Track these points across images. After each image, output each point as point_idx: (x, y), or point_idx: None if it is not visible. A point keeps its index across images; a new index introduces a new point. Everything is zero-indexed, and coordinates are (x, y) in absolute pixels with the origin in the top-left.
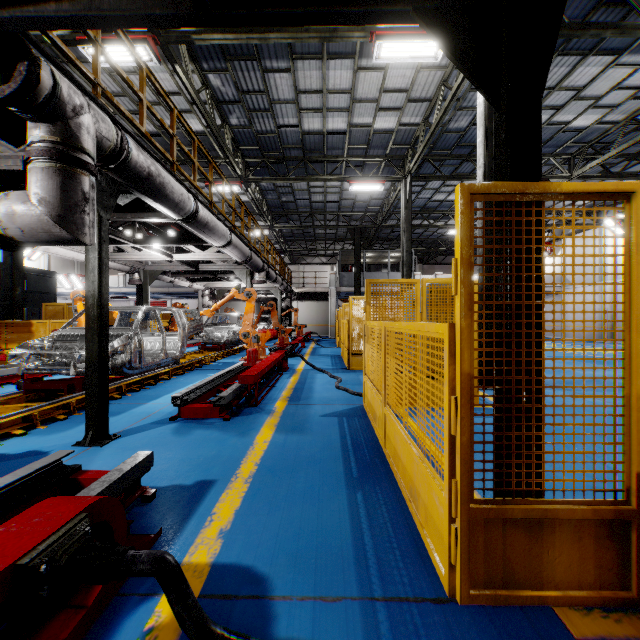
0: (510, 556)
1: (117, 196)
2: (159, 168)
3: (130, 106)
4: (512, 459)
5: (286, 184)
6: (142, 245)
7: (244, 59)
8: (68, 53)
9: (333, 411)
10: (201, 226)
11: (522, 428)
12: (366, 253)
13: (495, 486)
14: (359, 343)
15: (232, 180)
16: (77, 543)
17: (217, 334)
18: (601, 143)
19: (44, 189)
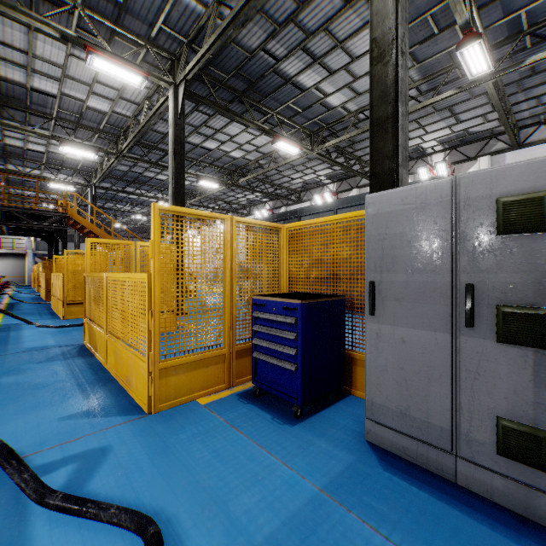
0: None
1: None
2: None
3: None
4: None
5: None
6: None
7: None
8: None
9: (30, 297)
10: None
11: None
12: None
13: None
14: None
15: None
16: None
17: None
18: None
19: None
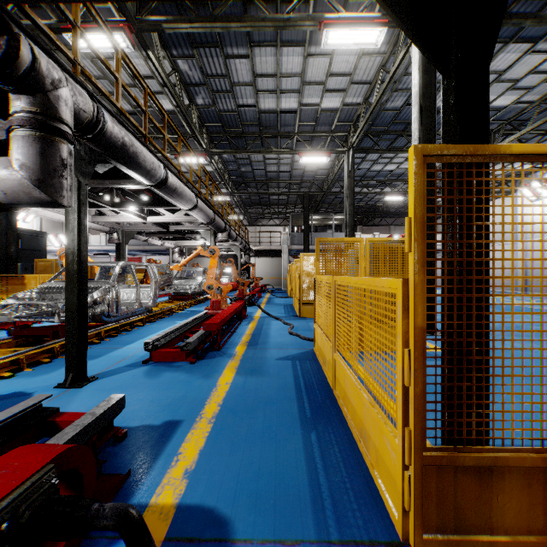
0: (461, 501)
1: (95, 164)
2: (132, 139)
3: (109, 88)
4: (463, 409)
5: (245, 156)
6: (119, 208)
7: (208, 46)
8: (49, 34)
9: (287, 355)
10: (170, 191)
11: (472, 379)
12: (314, 216)
13: (443, 432)
14: (309, 294)
15: (198, 153)
16: (42, 496)
17: (185, 286)
18: (518, 120)
19: (25, 155)
